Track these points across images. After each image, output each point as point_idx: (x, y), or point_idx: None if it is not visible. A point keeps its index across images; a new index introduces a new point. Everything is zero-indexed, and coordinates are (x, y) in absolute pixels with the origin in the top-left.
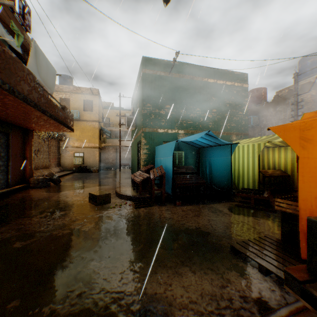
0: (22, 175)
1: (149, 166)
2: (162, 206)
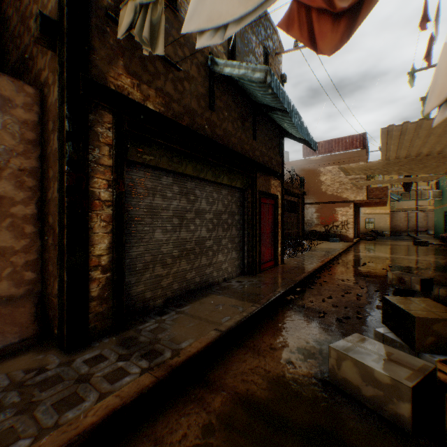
0: (356, 233)
1: None
2: None
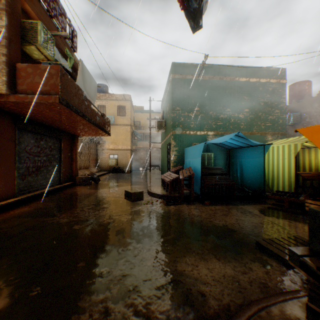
0: (70, 174)
1: (179, 167)
2: (190, 205)
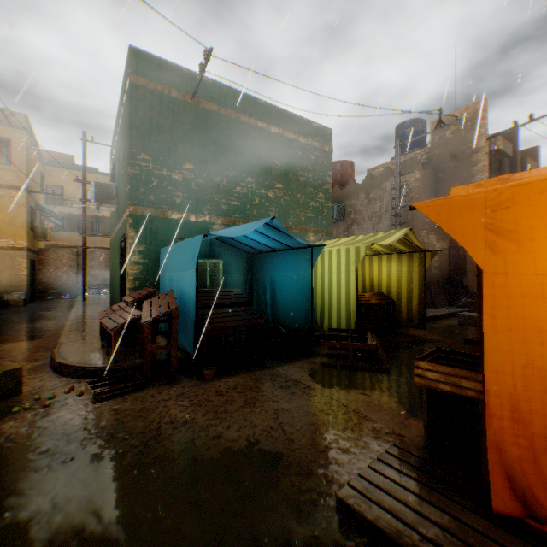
0: None
1: (146, 290)
2: (169, 387)
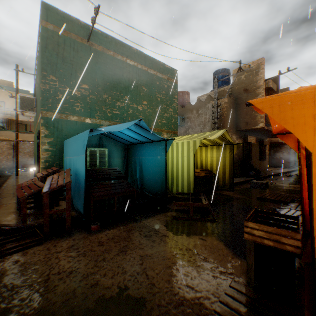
0: None
1: (52, 169)
2: (63, 240)
